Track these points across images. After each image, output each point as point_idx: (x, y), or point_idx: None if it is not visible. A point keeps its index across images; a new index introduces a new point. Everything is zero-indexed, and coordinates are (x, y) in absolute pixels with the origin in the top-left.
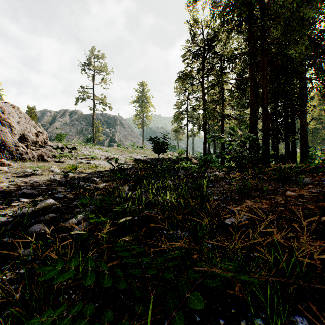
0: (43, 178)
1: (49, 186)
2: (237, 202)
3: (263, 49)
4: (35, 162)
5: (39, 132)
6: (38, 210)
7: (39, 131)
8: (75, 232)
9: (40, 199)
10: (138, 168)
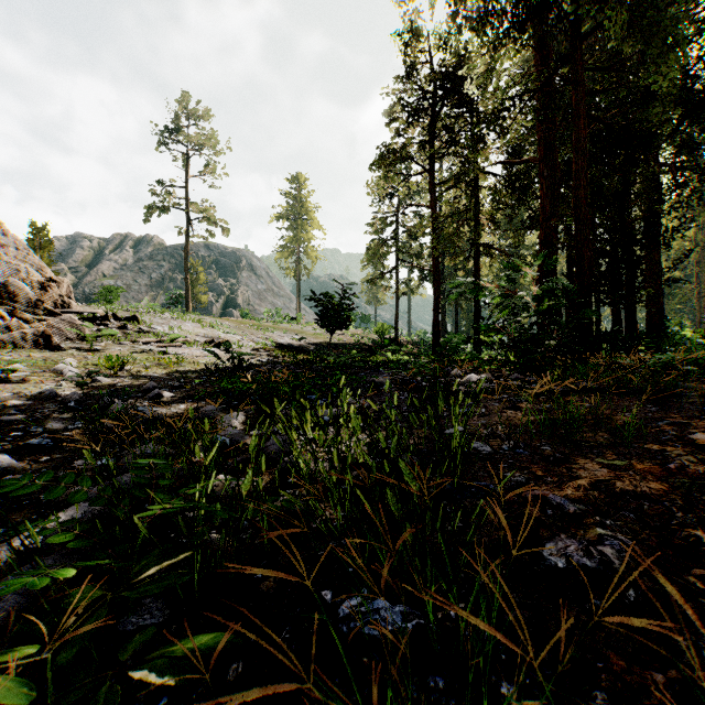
0: (25, 391)
1: (29, 414)
2: (556, 467)
3: (578, 82)
4: (27, 350)
5: (51, 281)
6: None
7: (50, 278)
8: None
9: None
10: (282, 365)
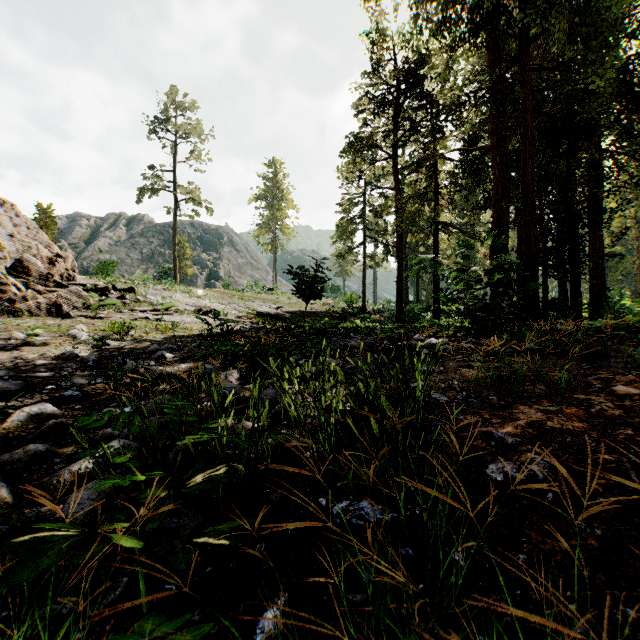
0: (48, 352)
1: (56, 371)
2: (501, 412)
3: (526, 81)
4: (42, 317)
5: (58, 257)
6: (3, 435)
7: (57, 254)
8: (27, 538)
9: (23, 404)
10: (263, 330)
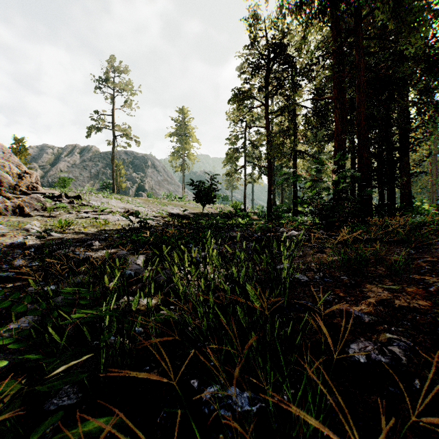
0: (3, 242)
1: (3, 256)
2: (352, 290)
3: (360, 46)
4: (8, 216)
5: (26, 173)
6: None
7: (25, 171)
8: None
9: None
10: (172, 226)
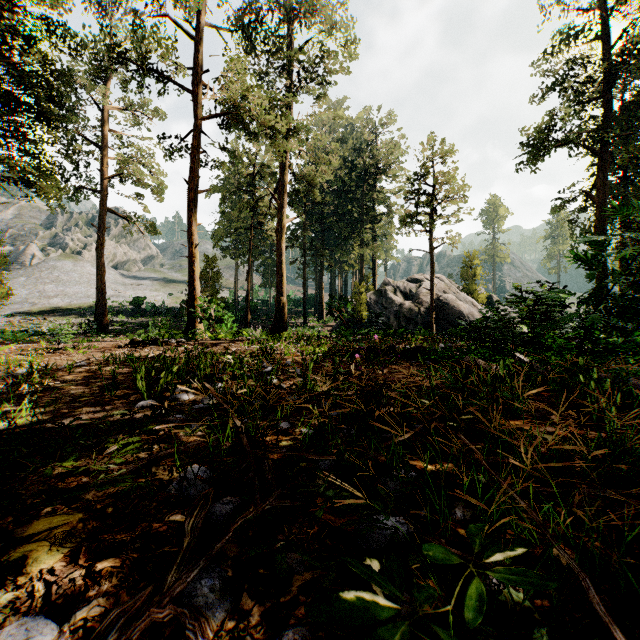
0: None
1: None
2: None
3: None
4: None
5: None
6: None
7: None
8: None
9: None
10: None
